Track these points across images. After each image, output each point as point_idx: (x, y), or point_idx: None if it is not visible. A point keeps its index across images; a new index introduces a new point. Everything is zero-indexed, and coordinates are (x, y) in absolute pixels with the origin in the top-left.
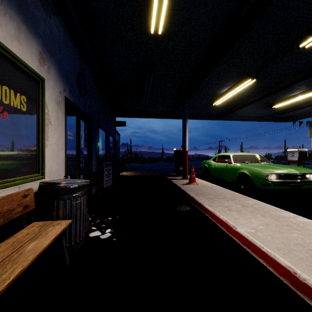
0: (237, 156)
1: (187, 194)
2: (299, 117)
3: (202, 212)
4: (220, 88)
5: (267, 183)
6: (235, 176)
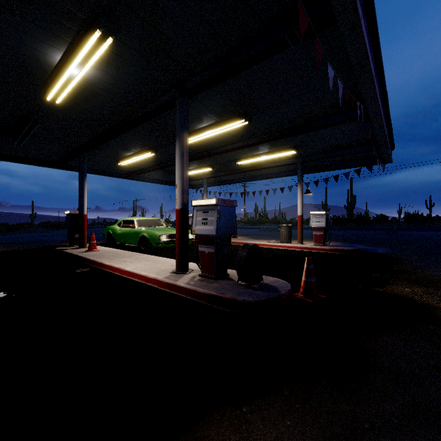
0: (141, 221)
1: (87, 259)
2: (200, 186)
3: (102, 269)
4: (124, 151)
5: (160, 242)
6: (138, 239)
